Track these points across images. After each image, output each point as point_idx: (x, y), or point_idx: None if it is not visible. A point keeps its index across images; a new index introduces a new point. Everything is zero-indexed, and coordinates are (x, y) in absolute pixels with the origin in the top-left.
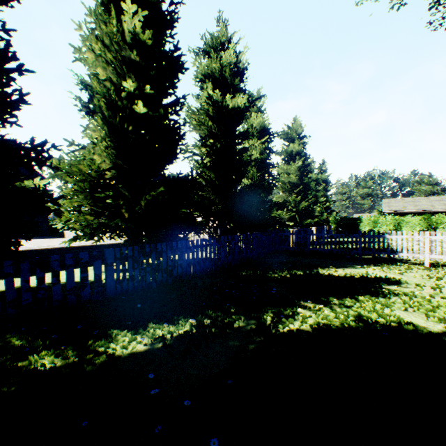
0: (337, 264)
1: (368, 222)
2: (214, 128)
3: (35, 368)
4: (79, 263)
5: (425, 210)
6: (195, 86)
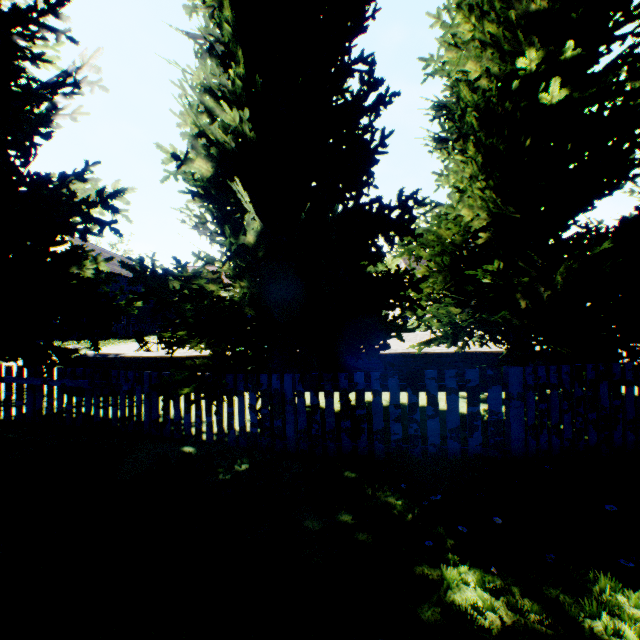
0: None
1: None
2: None
3: (466, 611)
4: (461, 387)
5: None
6: None
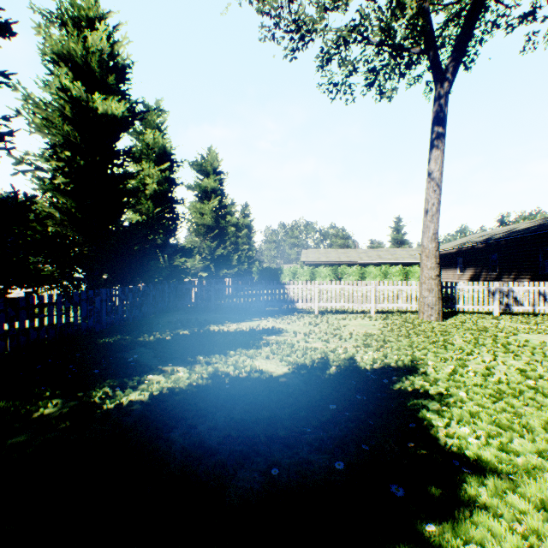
0: (237, 318)
1: (288, 273)
2: (76, 136)
3: None
4: None
5: (334, 261)
6: (44, 65)
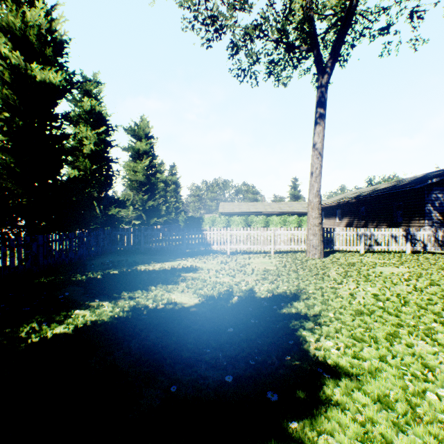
0: (162, 259)
1: (209, 221)
2: (16, 100)
3: None
4: None
5: (245, 212)
6: None
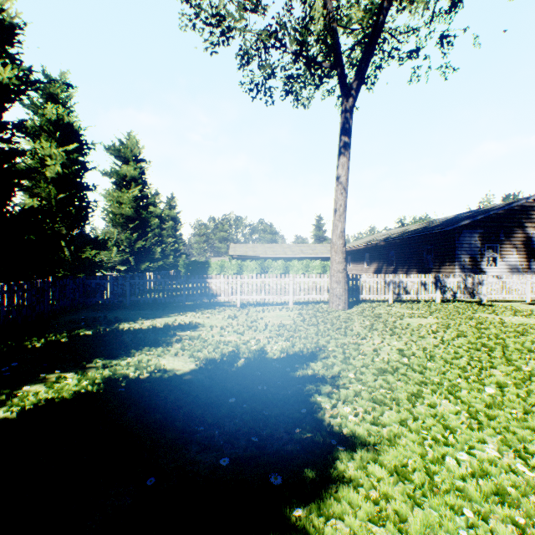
0: (153, 314)
1: (216, 266)
2: None
3: None
4: None
5: (261, 255)
6: None
